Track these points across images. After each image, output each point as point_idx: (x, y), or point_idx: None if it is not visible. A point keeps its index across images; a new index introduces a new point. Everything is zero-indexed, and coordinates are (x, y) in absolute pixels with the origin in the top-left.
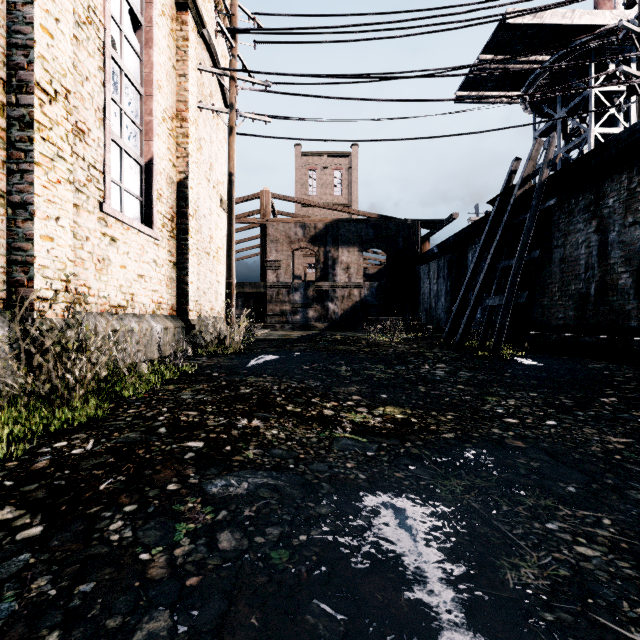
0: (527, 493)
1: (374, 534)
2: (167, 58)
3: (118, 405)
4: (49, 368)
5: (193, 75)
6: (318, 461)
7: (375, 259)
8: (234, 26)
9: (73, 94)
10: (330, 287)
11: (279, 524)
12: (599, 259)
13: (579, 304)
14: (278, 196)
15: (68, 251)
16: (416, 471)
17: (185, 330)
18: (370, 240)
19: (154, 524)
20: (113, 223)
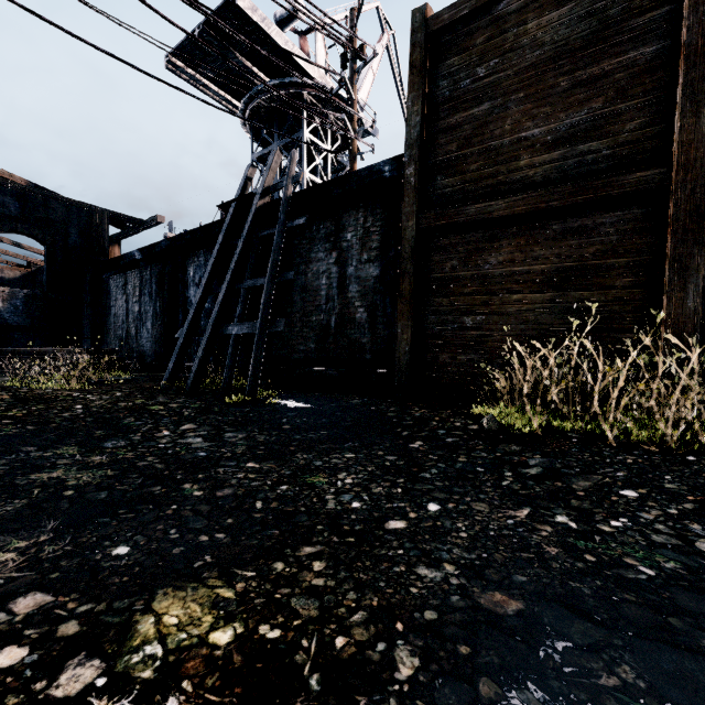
0: None
1: None
2: None
3: None
4: None
5: None
6: None
7: (17, 256)
8: None
9: None
10: None
11: None
12: (339, 291)
13: (321, 336)
14: None
15: None
16: None
17: None
18: (11, 217)
19: None
20: None
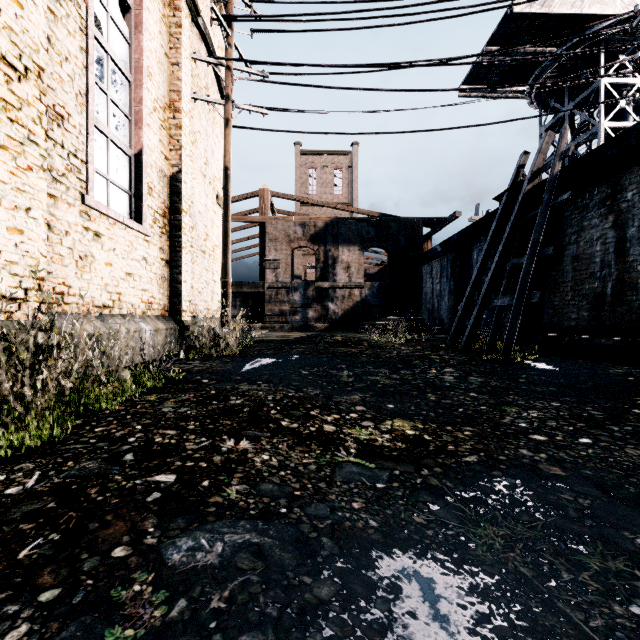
0: (587, 549)
1: (398, 639)
2: (159, 45)
3: (86, 421)
4: (3, 379)
5: (187, 64)
6: (317, 500)
7: (376, 259)
8: (230, 13)
9: (50, 75)
10: (330, 287)
11: (259, 626)
12: (616, 256)
13: (594, 304)
14: (277, 194)
15: (41, 246)
16: (439, 513)
17: (178, 331)
18: (371, 239)
19: (74, 630)
20: (97, 217)
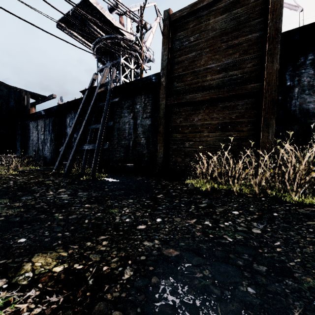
0: None
1: None
2: None
3: None
4: None
5: None
6: None
7: None
8: None
9: None
10: None
11: None
12: (134, 131)
13: (126, 150)
14: None
15: None
16: None
17: None
18: None
19: None
20: None
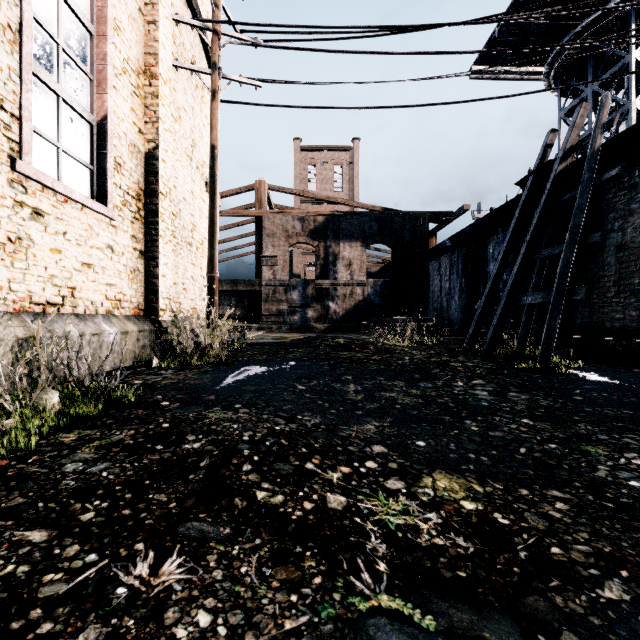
0: None
1: None
2: None
3: None
4: None
5: (166, 24)
6: None
7: (377, 257)
8: None
9: None
10: (331, 285)
11: None
12: None
13: None
14: (275, 187)
15: None
16: None
17: (155, 334)
18: (374, 234)
19: None
20: (38, 190)
